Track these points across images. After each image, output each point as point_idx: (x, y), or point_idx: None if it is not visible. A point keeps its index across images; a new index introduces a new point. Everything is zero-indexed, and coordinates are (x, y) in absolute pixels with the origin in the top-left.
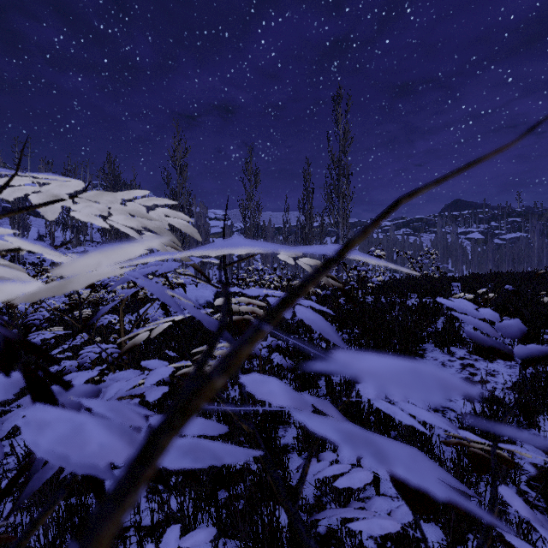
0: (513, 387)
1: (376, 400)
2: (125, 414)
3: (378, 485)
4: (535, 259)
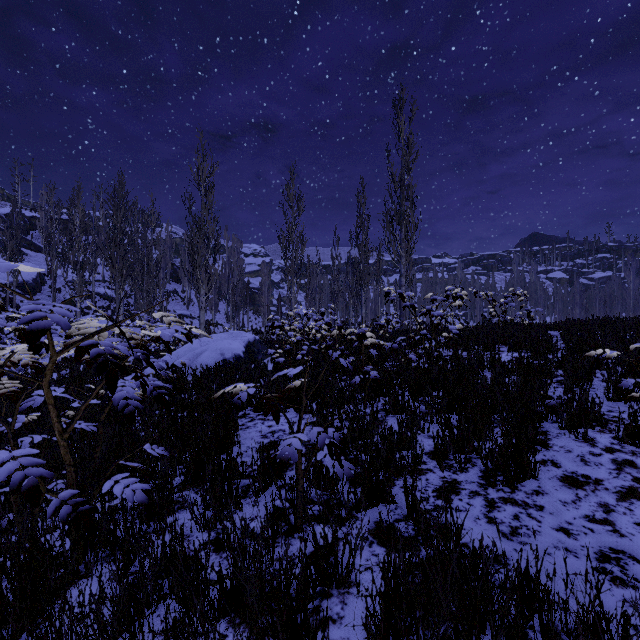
0: None
1: None
2: None
3: None
4: (631, 302)
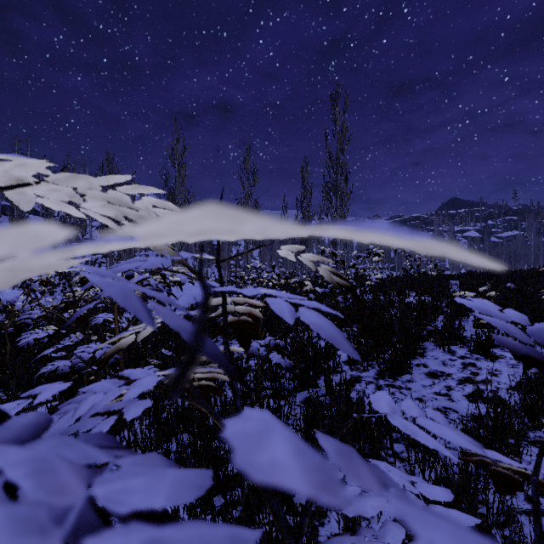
0: (518, 388)
1: (391, 416)
2: (54, 479)
3: None
4: (532, 257)
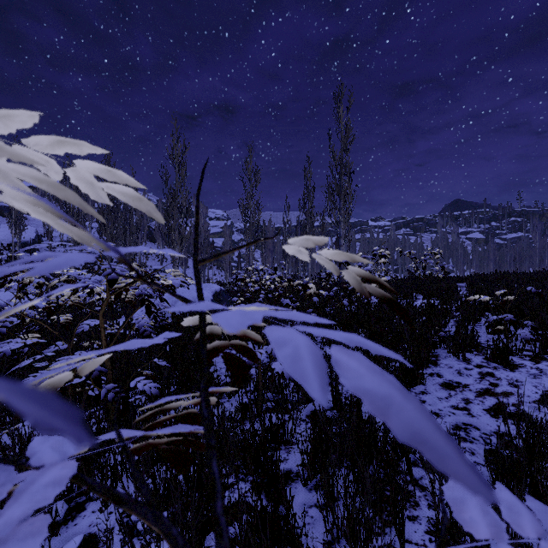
0: None
1: None
2: None
3: (403, 534)
4: (537, 258)
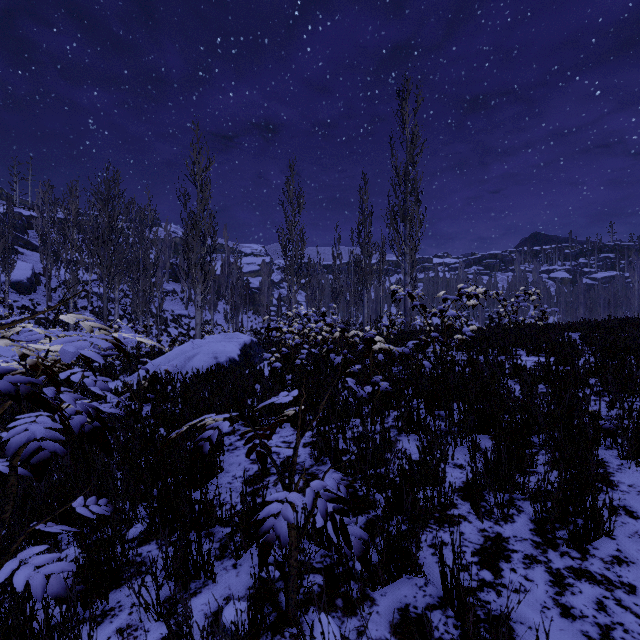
0: None
1: None
2: None
3: None
4: (635, 302)
